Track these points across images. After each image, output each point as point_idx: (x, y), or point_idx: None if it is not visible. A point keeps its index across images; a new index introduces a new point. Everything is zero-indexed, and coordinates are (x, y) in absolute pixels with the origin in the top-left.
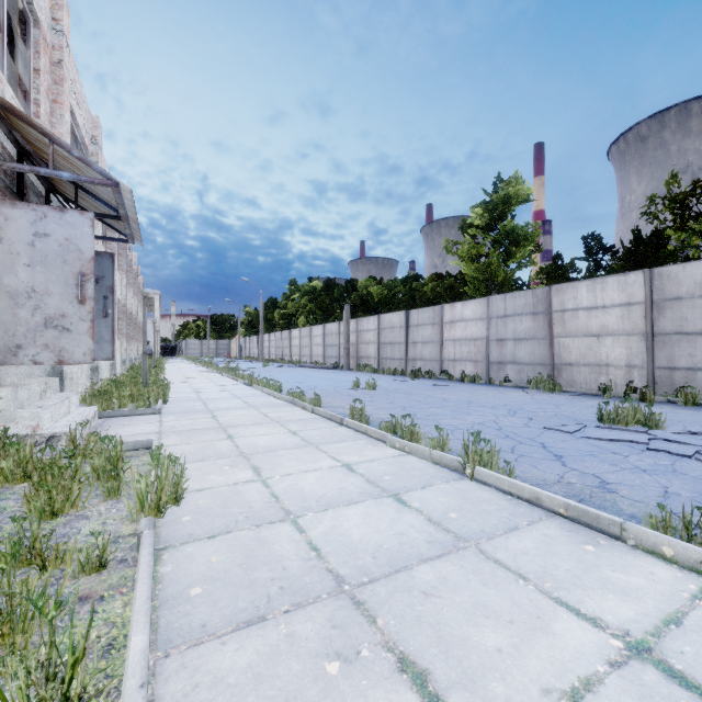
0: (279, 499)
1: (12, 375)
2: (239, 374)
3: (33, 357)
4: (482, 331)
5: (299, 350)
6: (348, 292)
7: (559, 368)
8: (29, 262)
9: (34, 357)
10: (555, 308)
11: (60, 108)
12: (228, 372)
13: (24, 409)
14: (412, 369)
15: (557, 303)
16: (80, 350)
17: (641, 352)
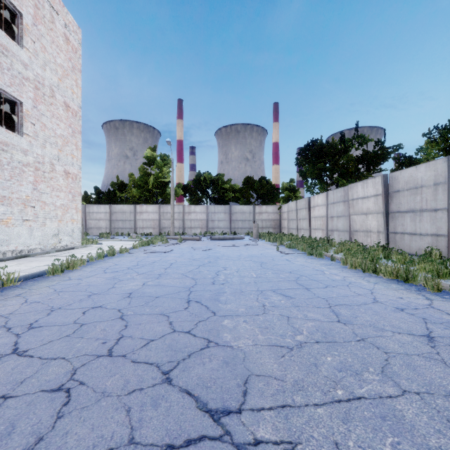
0: None
1: None
2: None
3: None
4: None
5: None
6: None
7: (88, 229)
8: None
9: None
10: (87, 211)
11: None
12: None
13: None
14: None
15: (88, 210)
16: None
17: (109, 224)
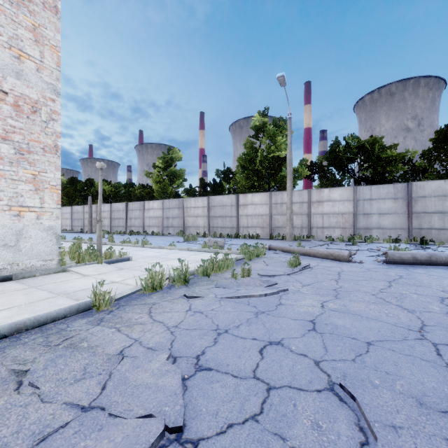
0: None
1: None
2: None
3: None
4: (161, 214)
5: None
6: (87, 186)
7: (186, 228)
8: None
9: None
10: (185, 206)
11: None
12: None
13: None
14: (130, 231)
15: (185, 205)
16: None
17: (207, 222)
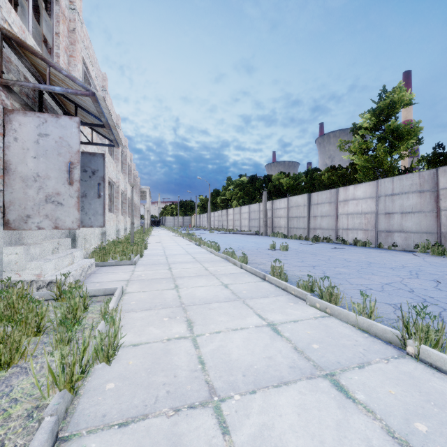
0: (204, 367)
1: (34, 237)
2: (193, 238)
3: (38, 224)
4: (371, 207)
5: (233, 222)
6: (265, 183)
7: (446, 235)
8: (35, 155)
9: (38, 224)
10: (442, 186)
11: (74, 60)
12: (187, 236)
13: (33, 262)
14: (314, 235)
15: (444, 181)
16: (69, 219)
17: None
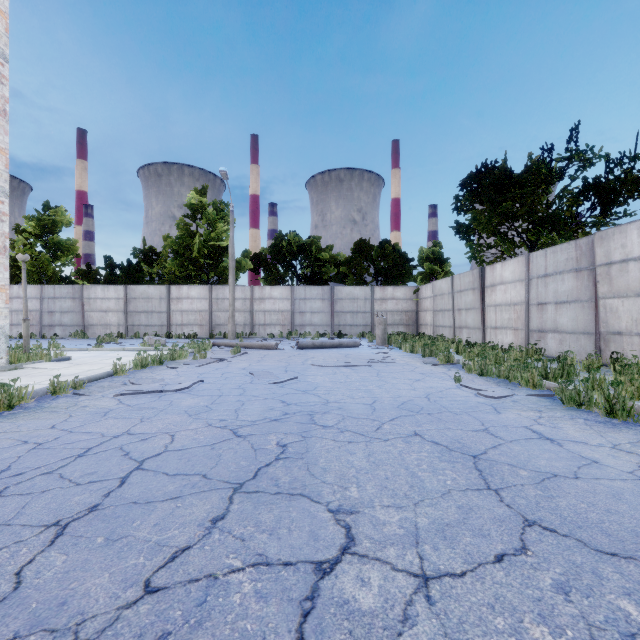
0: None
1: None
2: None
3: None
4: (37, 306)
5: None
6: None
7: (88, 327)
8: None
9: None
10: (86, 297)
11: None
12: None
13: None
14: None
15: (87, 294)
16: None
17: (123, 319)
